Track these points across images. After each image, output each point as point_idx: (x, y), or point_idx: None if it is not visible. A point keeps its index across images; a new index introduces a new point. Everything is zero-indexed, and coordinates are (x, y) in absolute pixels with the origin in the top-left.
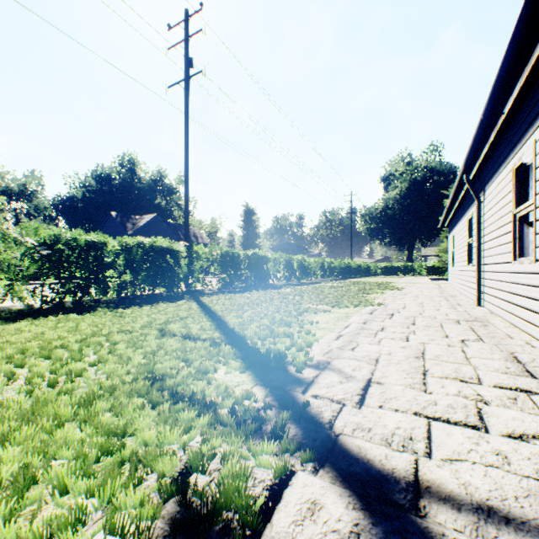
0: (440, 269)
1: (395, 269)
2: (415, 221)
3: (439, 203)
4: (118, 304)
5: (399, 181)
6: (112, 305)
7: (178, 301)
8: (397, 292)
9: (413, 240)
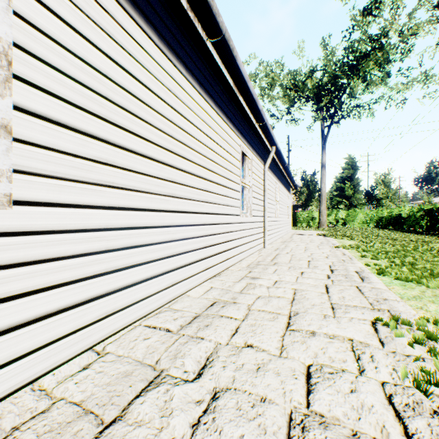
0: None
1: None
2: None
3: None
4: None
5: None
6: None
7: None
8: (360, 281)
9: None
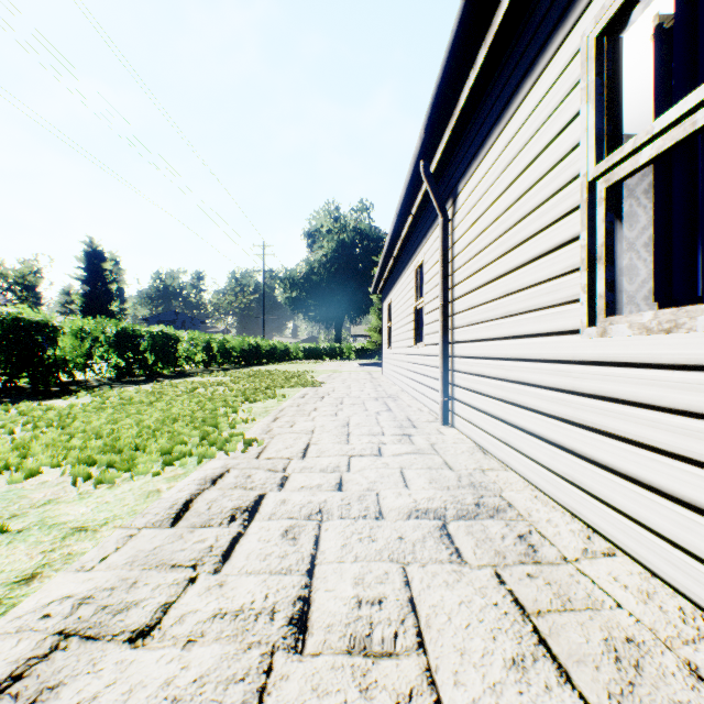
0: (371, 352)
1: (321, 352)
2: (344, 293)
3: (369, 273)
4: None
5: (327, 240)
6: None
7: None
8: (311, 393)
9: (343, 316)
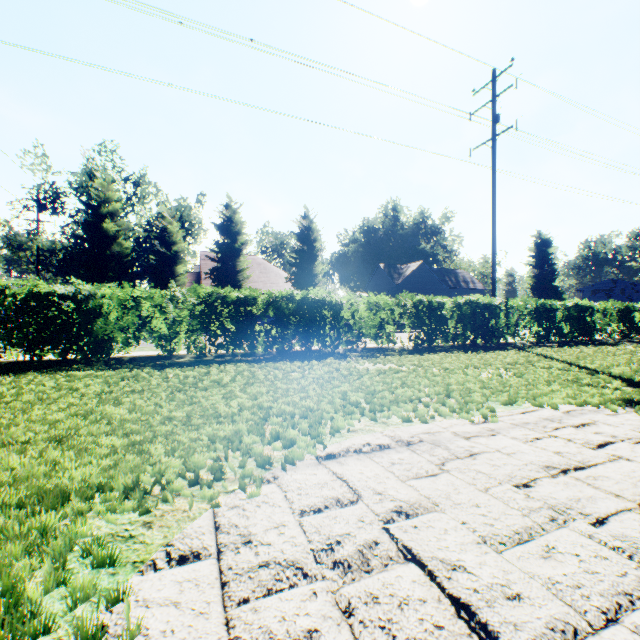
0: None
1: None
2: None
3: None
4: (460, 349)
5: None
6: (456, 350)
7: (507, 351)
8: None
9: None
